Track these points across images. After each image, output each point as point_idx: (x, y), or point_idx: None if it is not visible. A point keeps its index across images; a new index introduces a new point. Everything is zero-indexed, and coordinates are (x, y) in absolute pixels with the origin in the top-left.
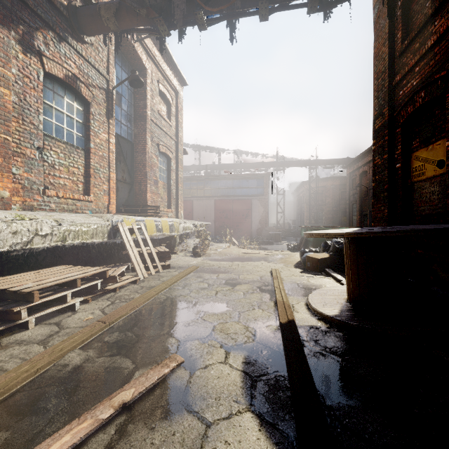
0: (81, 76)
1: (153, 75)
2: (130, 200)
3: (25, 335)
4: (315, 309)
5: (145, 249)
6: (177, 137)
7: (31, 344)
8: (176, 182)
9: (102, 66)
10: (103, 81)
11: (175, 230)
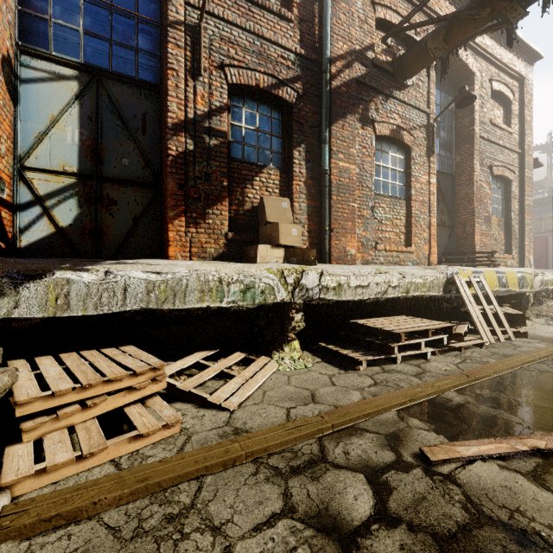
0: (402, 124)
1: (482, 76)
2: (450, 247)
3: (398, 367)
4: None
5: (488, 308)
6: (522, 146)
7: (408, 375)
8: (519, 214)
9: (422, 101)
10: (423, 117)
11: (527, 285)
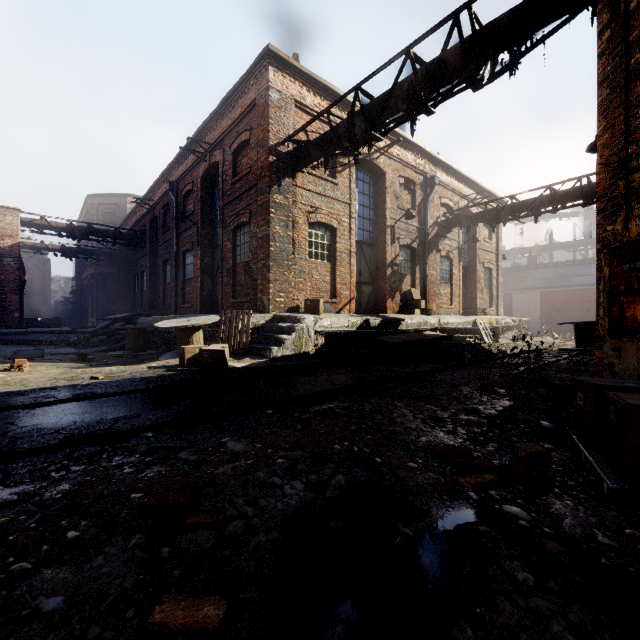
0: (449, 249)
1: None
2: (465, 305)
3: None
4: (558, 348)
5: (486, 332)
6: (497, 250)
7: None
8: (496, 286)
9: (456, 236)
10: (456, 243)
11: (499, 324)
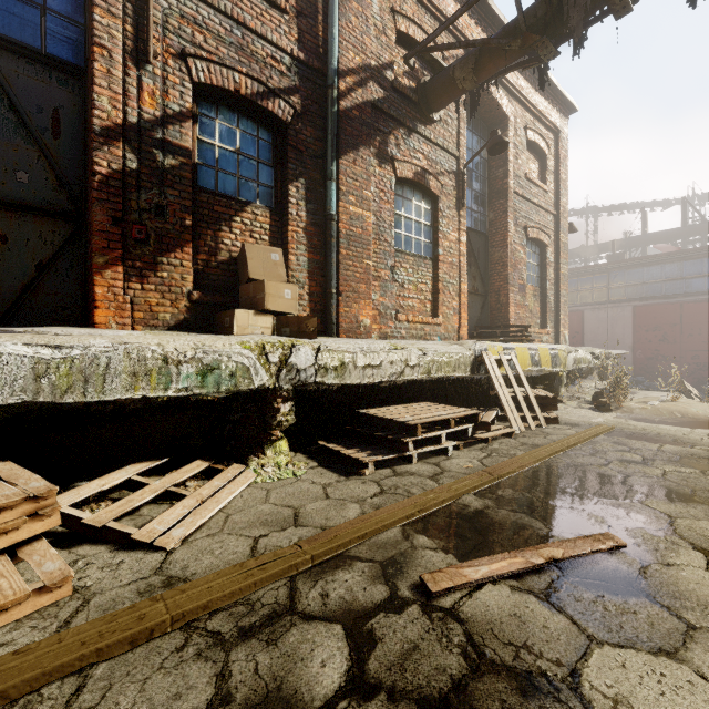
0: (428, 166)
1: (517, 122)
2: (483, 320)
3: (413, 468)
4: None
5: (518, 390)
6: (558, 207)
7: (423, 477)
8: (555, 284)
9: (451, 142)
10: (452, 161)
11: (560, 364)
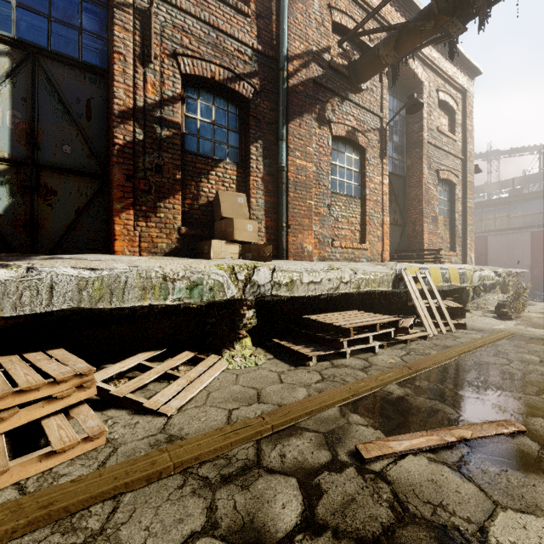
0: (358, 126)
1: (430, 86)
2: (402, 245)
3: (346, 362)
4: None
5: (432, 302)
6: (465, 153)
7: (355, 369)
8: (462, 215)
9: (376, 105)
10: (377, 121)
11: (467, 280)
